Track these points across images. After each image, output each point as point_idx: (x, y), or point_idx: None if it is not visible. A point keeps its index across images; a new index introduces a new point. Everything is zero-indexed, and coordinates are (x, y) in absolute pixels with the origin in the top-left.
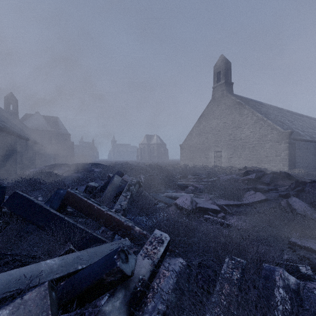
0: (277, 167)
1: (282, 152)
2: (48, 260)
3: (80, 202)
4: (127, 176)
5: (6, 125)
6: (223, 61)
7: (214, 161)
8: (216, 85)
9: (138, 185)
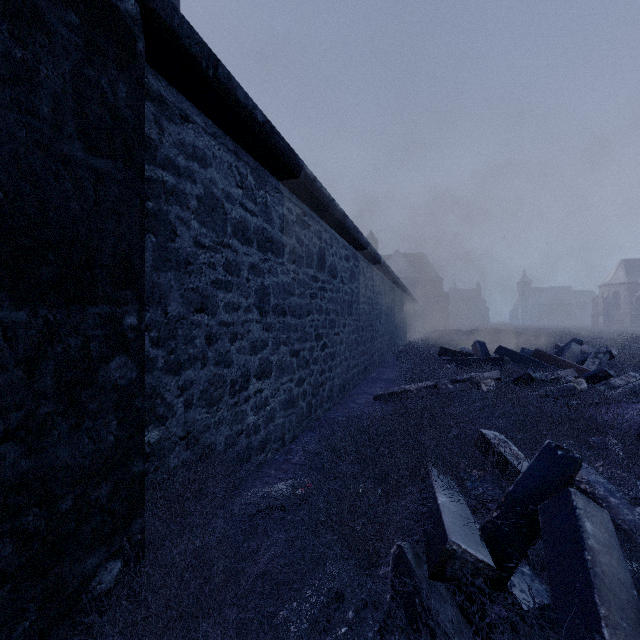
0: None
1: None
2: None
3: (550, 358)
4: (587, 347)
5: None
6: None
7: None
8: None
9: (608, 355)
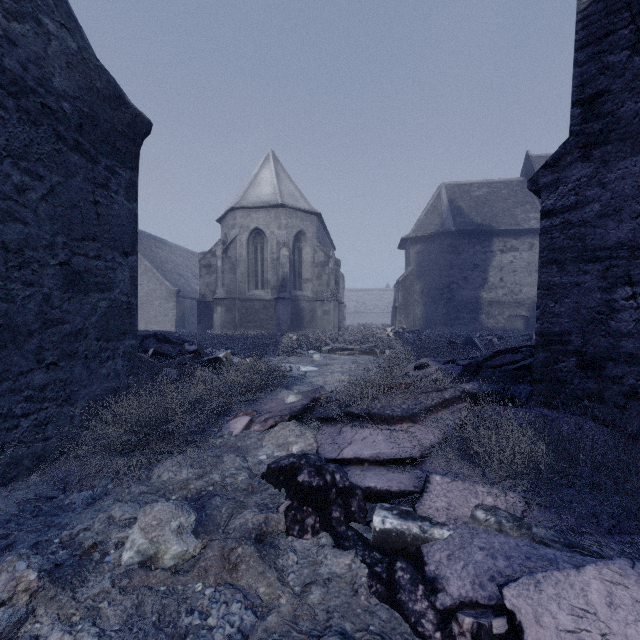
0: (166, 329)
1: (170, 312)
2: None
3: None
4: None
5: None
6: None
7: None
8: None
9: None
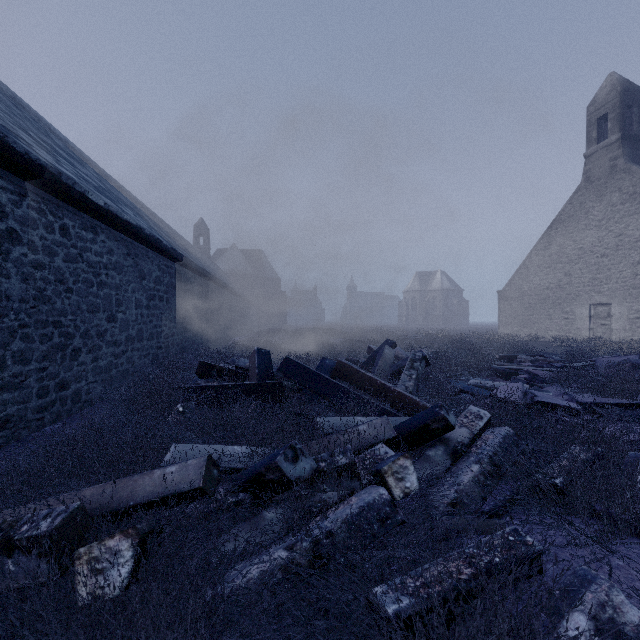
0: None
1: None
2: (358, 417)
3: (357, 375)
4: (400, 349)
5: (212, 272)
6: (615, 89)
7: (589, 328)
8: (595, 148)
9: (424, 362)
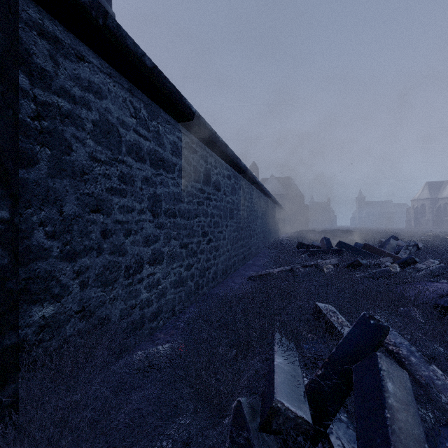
0: None
1: None
2: None
3: (375, 249)
4: (401, 241)
5: None
6: None
7: None
8: None
9: (415, 247)
